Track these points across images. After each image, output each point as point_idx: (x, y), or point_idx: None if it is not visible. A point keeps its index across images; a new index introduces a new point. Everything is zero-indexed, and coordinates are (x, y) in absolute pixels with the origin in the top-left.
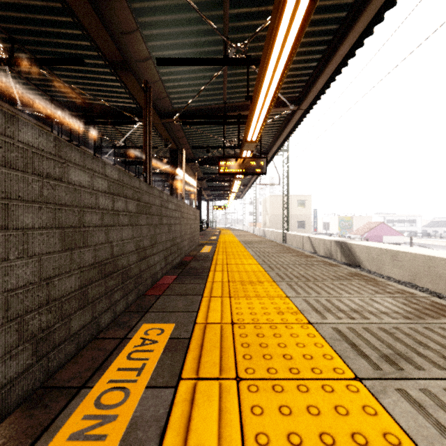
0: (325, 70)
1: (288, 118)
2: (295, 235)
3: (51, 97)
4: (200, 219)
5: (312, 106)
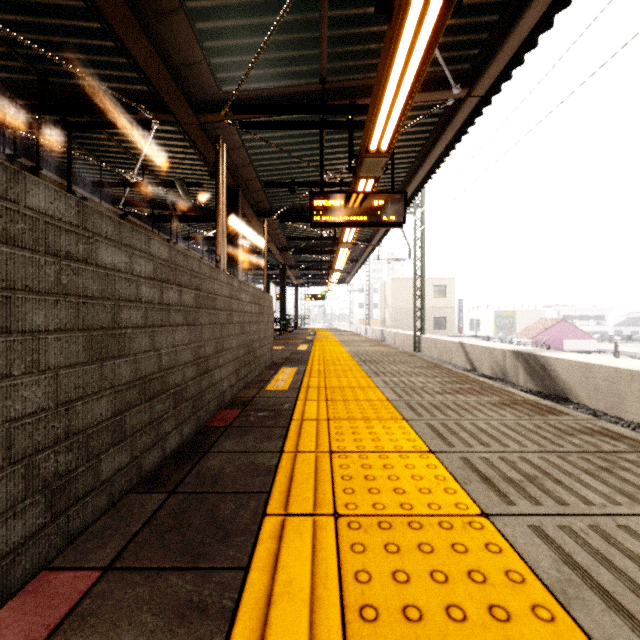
0: None
1: (442, 124)
2: (437, 340)
3: None
4: (283, 315)
5: (500, 83)
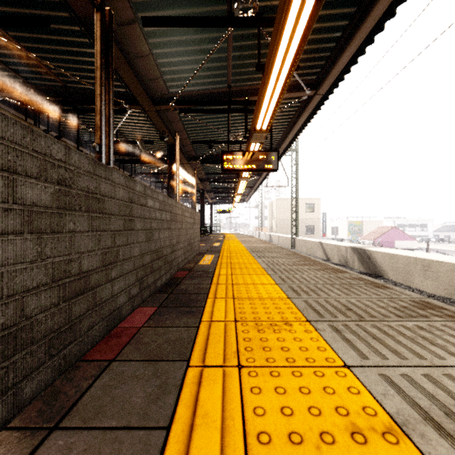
0: (353, 39)
1: (302, 107)
2: (305, 241)
3: (25, 80)
4: (203, 224)
5: (333, 89)
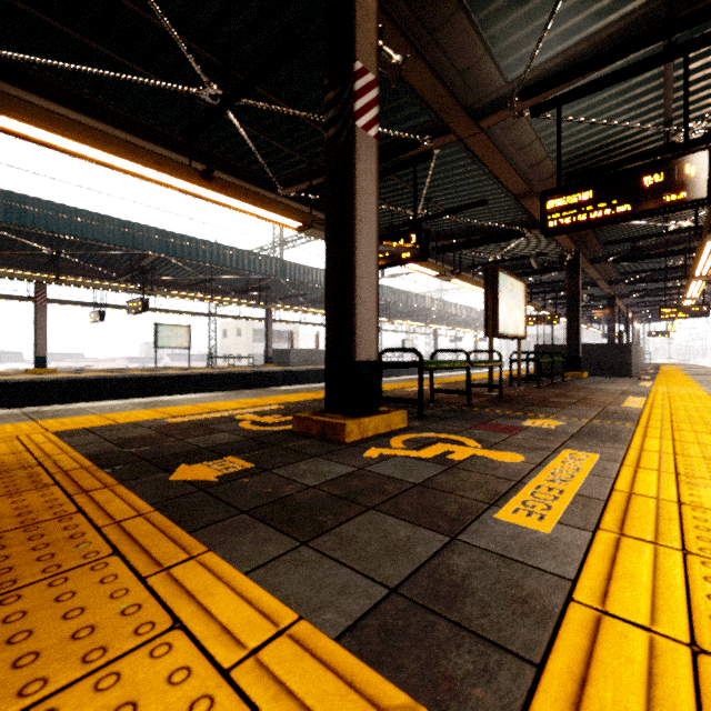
0: None
1: None
2: None
3: (532, 283)
4: None
5: None
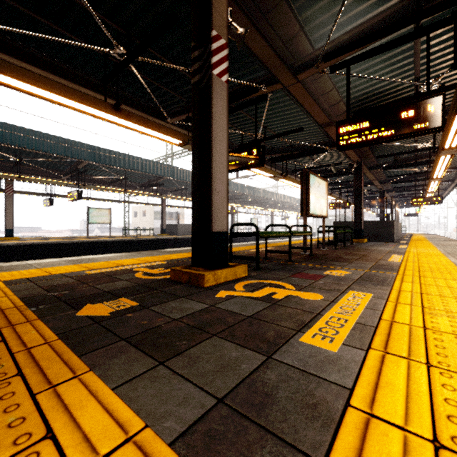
0: None
1: None
2: None
3: (332, 182)
4: None
5: None
